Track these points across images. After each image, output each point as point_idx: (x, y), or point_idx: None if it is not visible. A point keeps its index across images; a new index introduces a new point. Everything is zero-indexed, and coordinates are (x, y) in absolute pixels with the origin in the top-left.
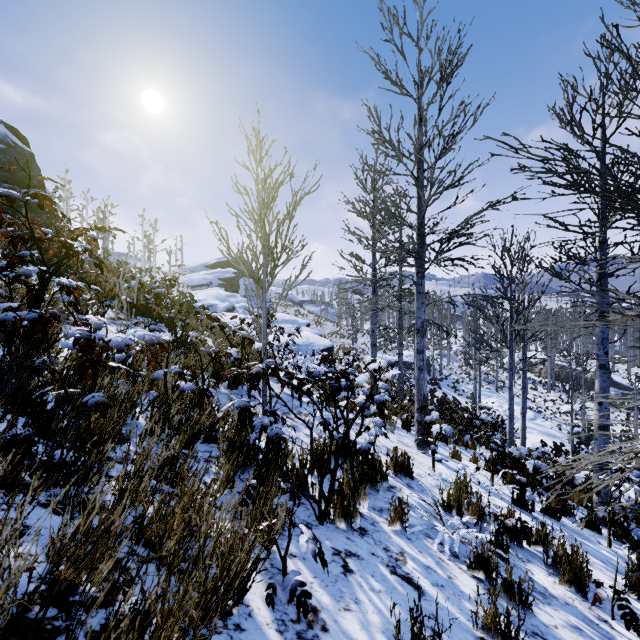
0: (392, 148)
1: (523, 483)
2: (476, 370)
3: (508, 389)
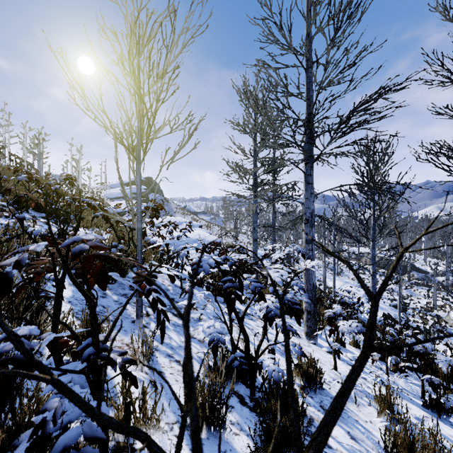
0: (283, 34)
1: (437, 385)
2: (326, 260)
3: (371, 276)
